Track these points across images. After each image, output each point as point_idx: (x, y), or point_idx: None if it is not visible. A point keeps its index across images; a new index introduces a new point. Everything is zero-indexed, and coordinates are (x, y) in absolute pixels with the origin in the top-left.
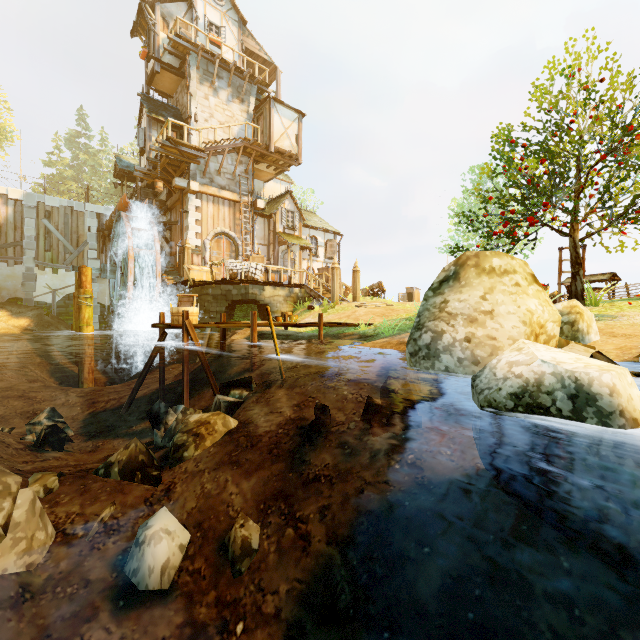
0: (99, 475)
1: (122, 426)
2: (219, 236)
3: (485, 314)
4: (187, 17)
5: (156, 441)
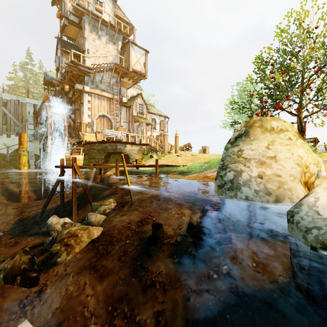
0: None
1: (36, 228)
2: (101, 117)
3: (270, 159)
4: None
5: (46, 244)
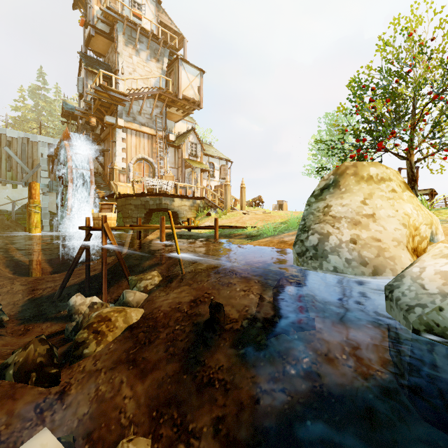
0: None
1: (52, 311)
2: (140, 161)
3: (367, 217)
4: None
5: (68, 332)
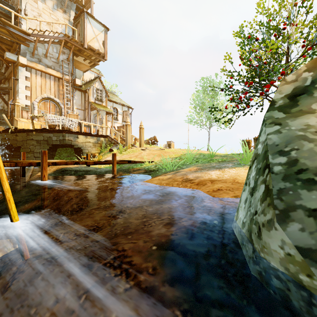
0: None
1: None
2: (46, 100)
3: None
4: None
5: None
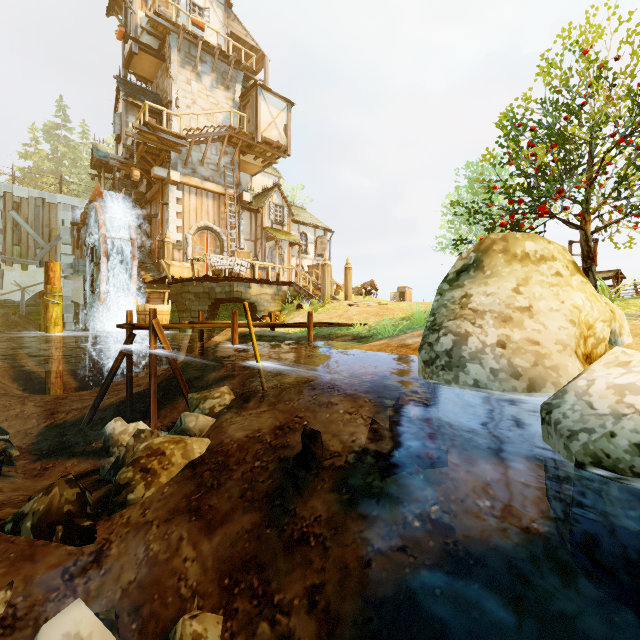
0: (5, 532)
1: (80, 442)
2: (202, 230)
3: (521, 311)
4: None
5: (104, 471)
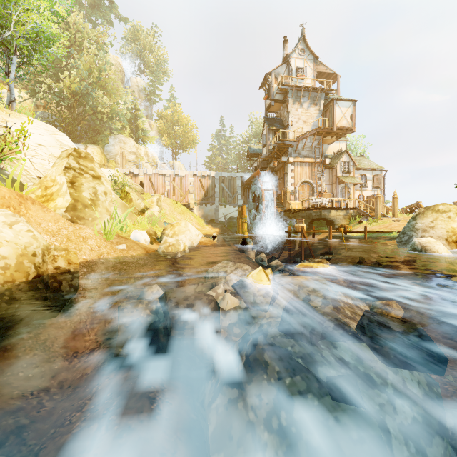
0: None
1: None
2: (303, 183)
3: (430, 228)
4: (286, 70)
5: None
